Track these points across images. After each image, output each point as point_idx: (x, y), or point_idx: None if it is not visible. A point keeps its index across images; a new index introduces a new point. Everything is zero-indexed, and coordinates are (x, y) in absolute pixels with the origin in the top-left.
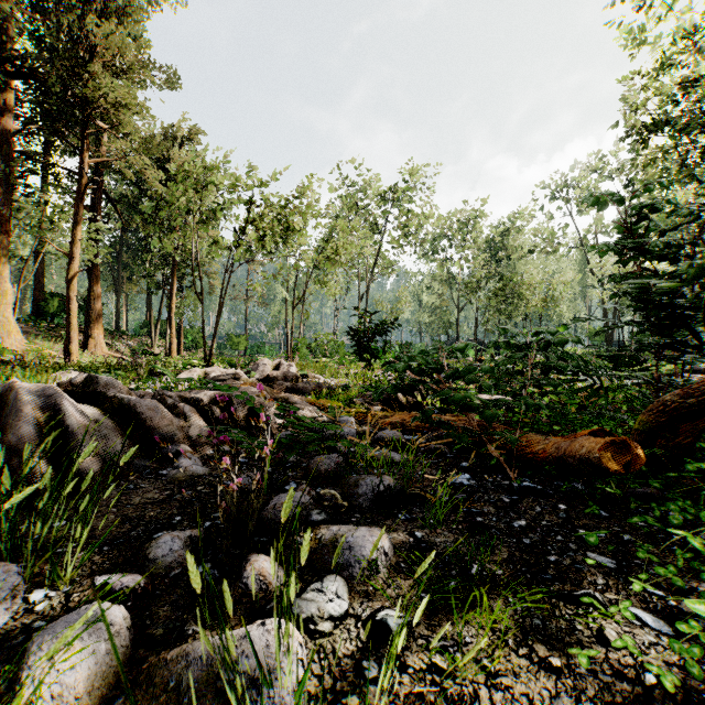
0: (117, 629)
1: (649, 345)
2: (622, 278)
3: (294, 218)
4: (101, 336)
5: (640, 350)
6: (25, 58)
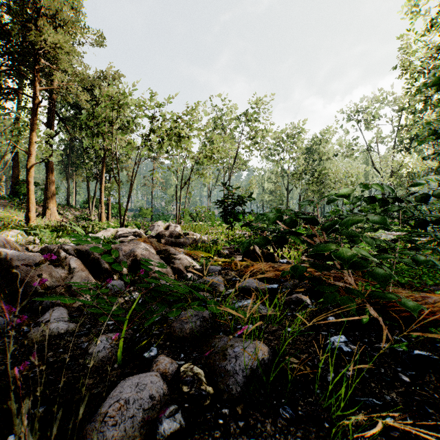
0: None
1: None
2: None
3: (180, 127)
4: (55, 208)
5: None
6: None
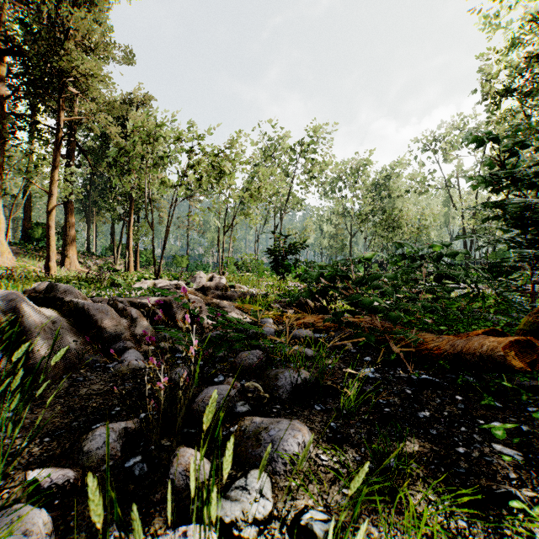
0: (32, 538)
1: (527, 256)
2: (495, 203)
3: (224, 163)
4: (75, 256)
5: (520, 261)
6: (14, 38)
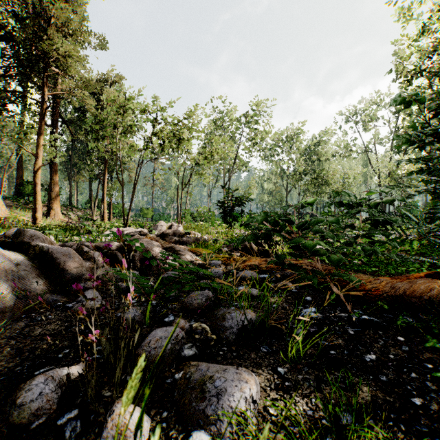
0: None
1: None
2: (419, 158)
3: (182, 130)
4: (59, 208)
5: None
6: (6, 26)
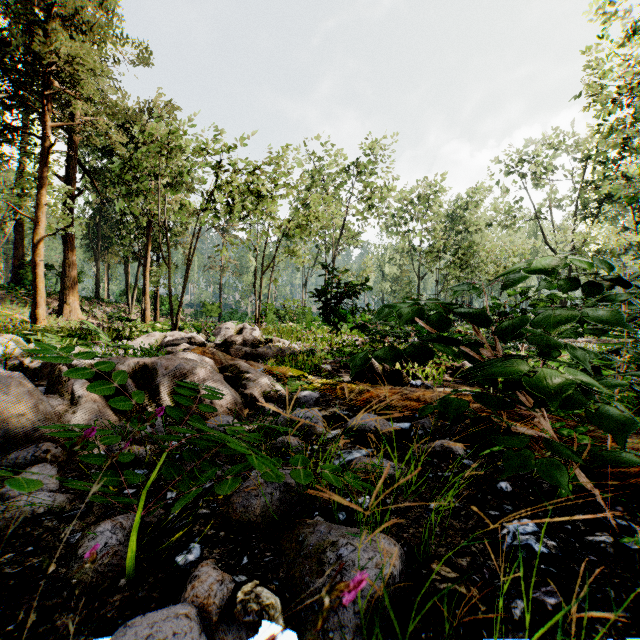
0: None
1: None
2: None
3: (260, 182)
4: (77, 302)
5: None
6: None
